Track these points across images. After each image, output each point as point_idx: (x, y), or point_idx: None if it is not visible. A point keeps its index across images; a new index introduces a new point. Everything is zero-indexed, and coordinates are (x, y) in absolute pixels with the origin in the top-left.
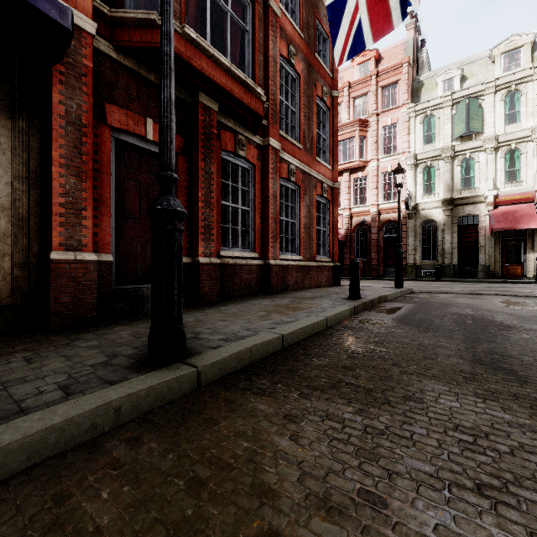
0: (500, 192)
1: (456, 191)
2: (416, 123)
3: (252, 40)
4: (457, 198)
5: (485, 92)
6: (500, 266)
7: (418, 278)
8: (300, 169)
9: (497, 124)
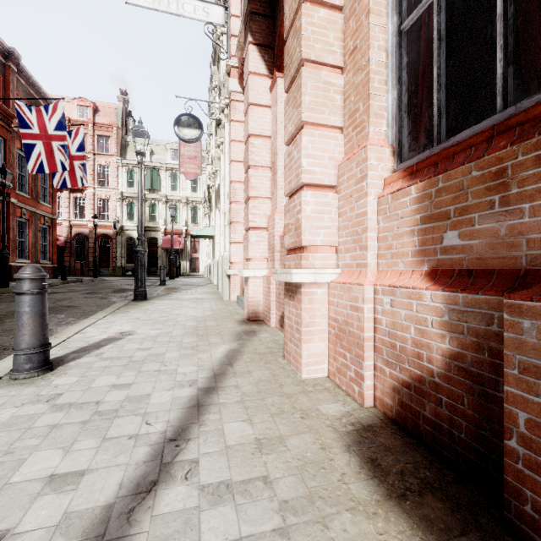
0: (168, 227)
1: (147, 222)
2: (123, 171)
3: (5, 158)
4: (147, 226)
5: (161, 168)
6: (169, 268)
7: (121, 275)
8: (29, 210)
9: (168, 189)
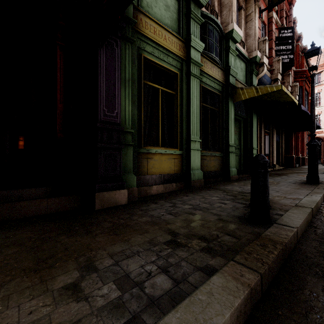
0: None
1: None
2: None
3: (307, 103)
4: None
5: None
6: None
7: None
8: None
9: None
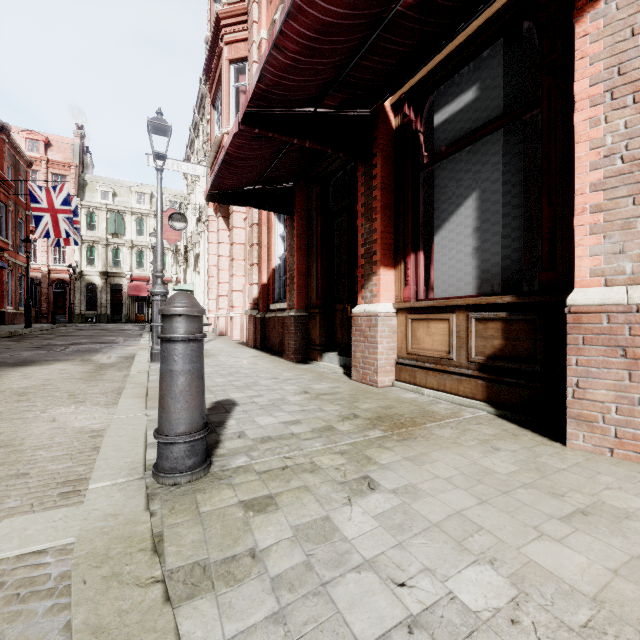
0: (134, 273)
1: (110, 267)
2: (82, 213)
3: (6, 221)
4: (110, 272)
5: (126, 212)
6: (134, 315)
7: (83, 323)
8: (12, 261)
9: (133, 233)
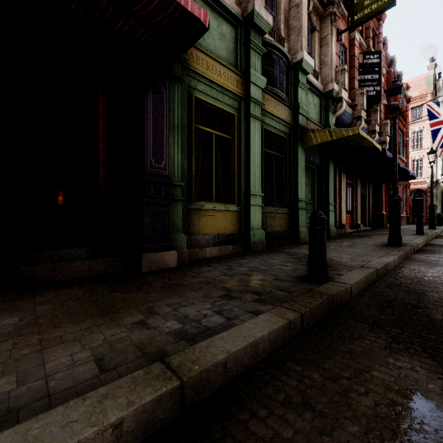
0: None
1: None
2: None
3: (402, 145)
4: None
5: None
6: None
7: None
8: None
9: None
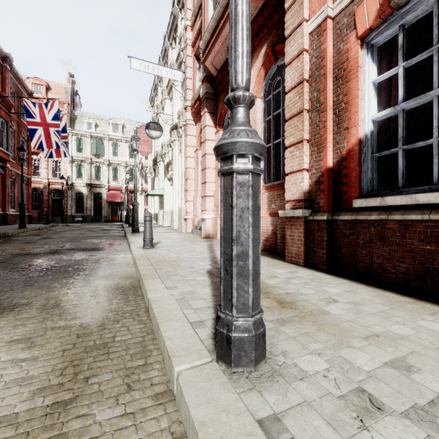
0: (110, 185)
1: (93, 180)
2: (73, 139)
3: (7, 135)
4: (93, 184)
5: (105, 138)
6: (111, 216)
7: (73, 222)
8: (15, 172)
9: (110, 154)
